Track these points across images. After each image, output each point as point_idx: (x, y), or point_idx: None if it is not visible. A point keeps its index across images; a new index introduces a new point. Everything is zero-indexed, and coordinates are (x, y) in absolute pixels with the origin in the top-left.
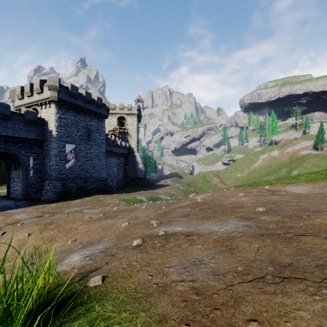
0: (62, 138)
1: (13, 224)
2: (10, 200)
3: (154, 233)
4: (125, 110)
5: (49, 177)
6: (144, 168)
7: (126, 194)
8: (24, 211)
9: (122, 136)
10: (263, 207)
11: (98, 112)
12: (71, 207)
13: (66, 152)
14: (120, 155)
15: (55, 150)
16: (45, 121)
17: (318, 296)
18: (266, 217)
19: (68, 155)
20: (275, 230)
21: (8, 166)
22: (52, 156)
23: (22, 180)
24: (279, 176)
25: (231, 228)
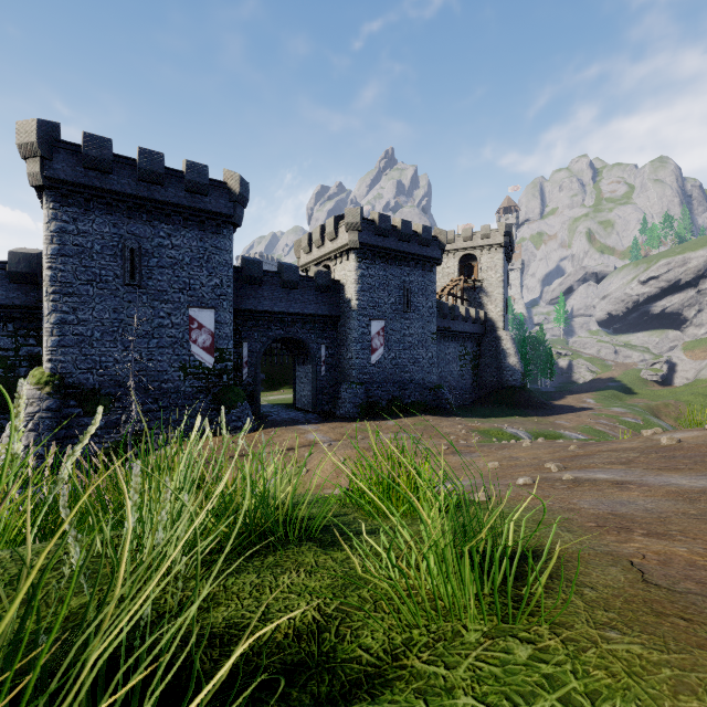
0: (364, 310)
1: (308, 446)
2: (297, 411)
3: (552, 477)
4: (476, 239)
5: (346, 377)
6: (520, 365)
7: (481, 421)
8: (318, 430)
9: (470, 295)
10: None
11: (424, 255)
12: (381, 431)
13: (370, 334)
14: (465, 336)
15: (356, 333)
16: (341, 284)
17: None
18: None
19: (373, 339)
20: None
21: (294, 359)
22: (351, 343)
23: (312, 380)
24: None
25: None
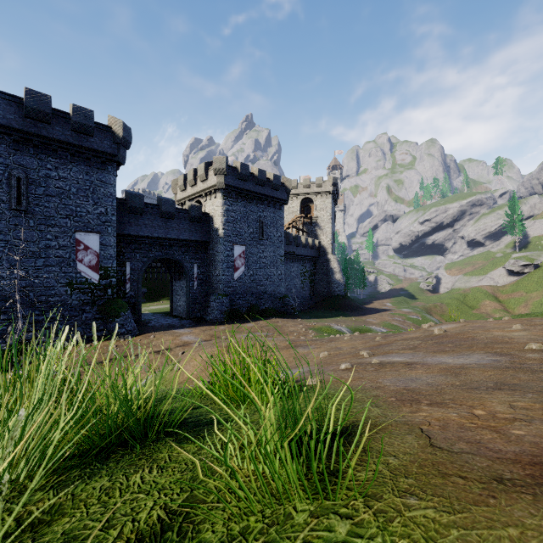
0: (229, 237)
1: (182, 346)
2: (174, 318)
3: (364, 362)
4: (312, 187)
5: (214, 290)
6: (343, 280)
7: (316, 321)
8: (191, 332)
9: (308, 228)
10: (539, 344)
11: (275, 197)
12: (242, 332)
13: (234, 256)
14: (305, 258)
15: (222, 255)
16: (210, 216)
17: (518, 396)
18: (534, 355)
19: (236, 260)
20: (531, 365)
21: (172, 276)
22: (219, 263)
23: (186, 293)
24: None
25: (470, 361)
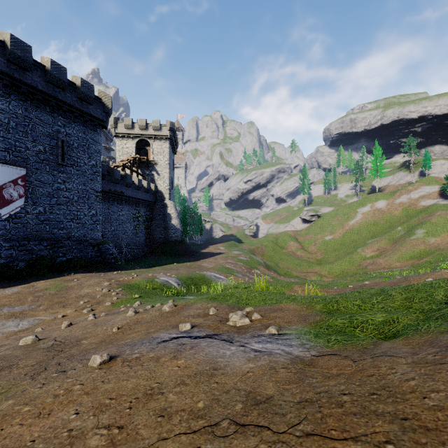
0: None
1: None
2: None
3: None
4: (149, 128)
5: None
6: (181, 225)
7: (141, 272)
8: None
9: (145, 172)
10: None
11: (85, 111)
12: None
13: (0, 181)
14: (139, 202)
15: None
16: None
17: None
18: None
19: (6, 188)
20: None
21: None
22: None
23: None
24: (393, 237)
25: None
